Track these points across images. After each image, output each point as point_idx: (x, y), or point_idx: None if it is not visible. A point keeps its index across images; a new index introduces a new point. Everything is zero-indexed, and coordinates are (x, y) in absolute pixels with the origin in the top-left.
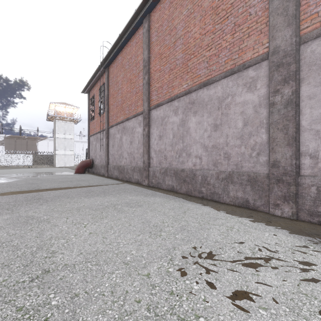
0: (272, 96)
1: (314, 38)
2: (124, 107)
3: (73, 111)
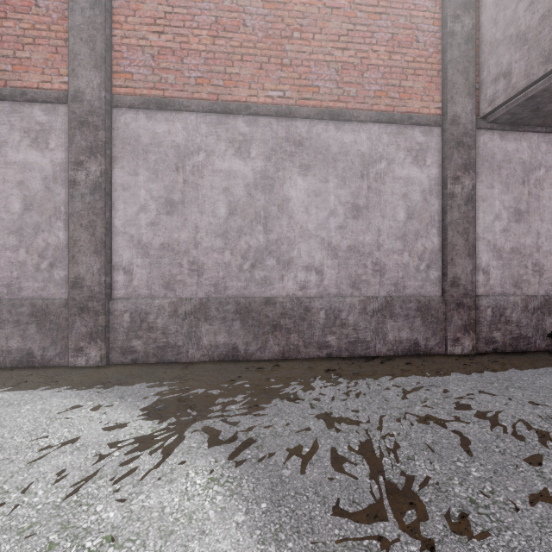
0: (72, 168)
1: (129, 107)
2: None
3: None
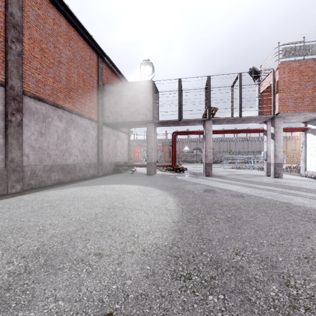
0: (10, 115)
1: (29, 96)
2: None
3: None
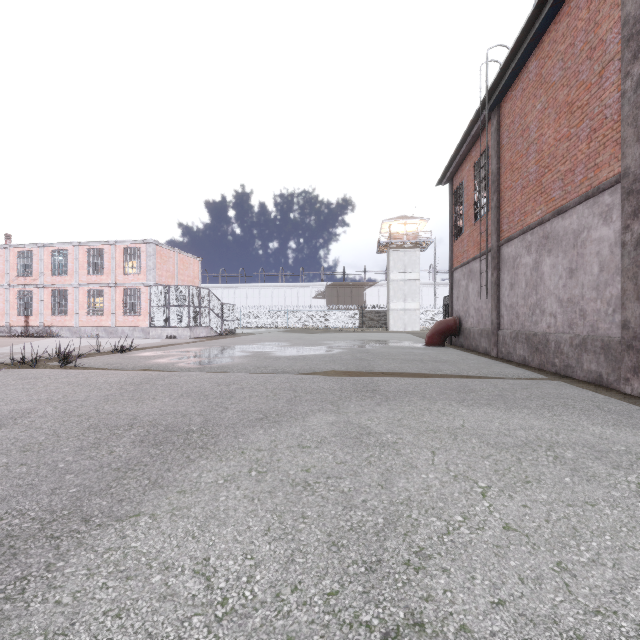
0: None
1: None
2: (547, 183)
3: (418, 228)
